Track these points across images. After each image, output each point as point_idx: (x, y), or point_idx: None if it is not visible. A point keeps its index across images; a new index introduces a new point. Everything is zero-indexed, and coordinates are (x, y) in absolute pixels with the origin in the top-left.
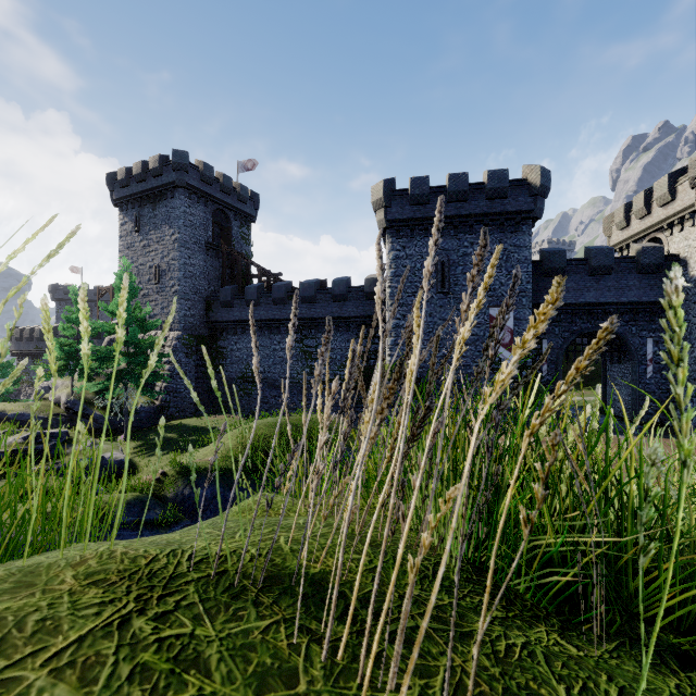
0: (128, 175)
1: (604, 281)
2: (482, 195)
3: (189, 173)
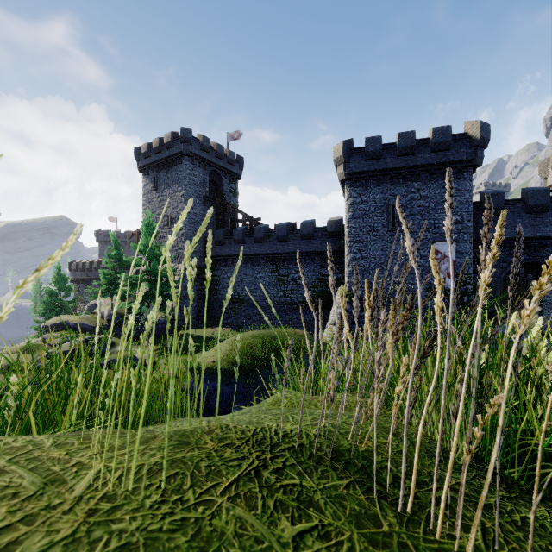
0: (149, 149)
1: (540, 217)
2: (427, 148)
3: (192, 144)
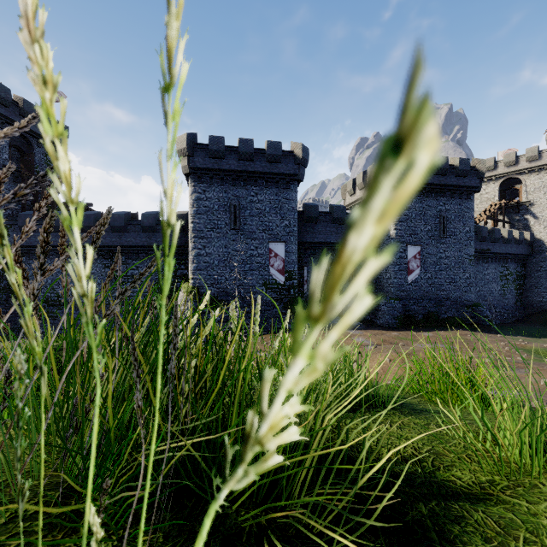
0: None
1: (340, 228)
2: (263, 158)
3: None
